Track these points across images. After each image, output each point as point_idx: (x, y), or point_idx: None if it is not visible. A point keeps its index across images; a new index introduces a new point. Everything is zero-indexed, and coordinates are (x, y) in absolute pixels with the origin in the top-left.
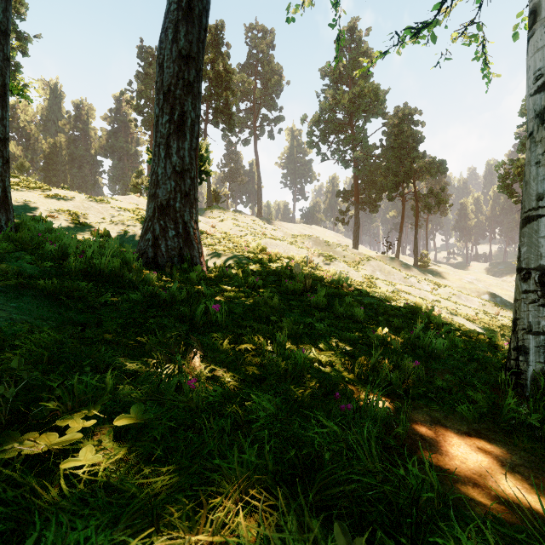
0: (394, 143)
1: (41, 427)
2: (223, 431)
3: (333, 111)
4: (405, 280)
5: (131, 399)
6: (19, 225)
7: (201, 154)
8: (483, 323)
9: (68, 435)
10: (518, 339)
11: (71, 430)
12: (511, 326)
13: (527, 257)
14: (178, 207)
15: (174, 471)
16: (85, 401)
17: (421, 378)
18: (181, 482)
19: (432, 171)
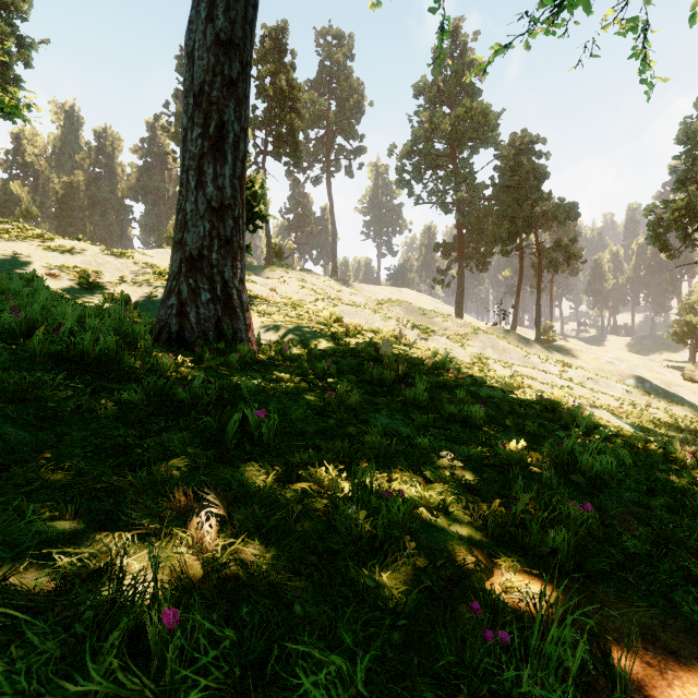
0: (510, 181)
1: None
2: None
3: (430, 139)
4: (525, 360)
5: None
6: None
7: (254, 191)
8: (631, 417)
9: None
10: None
11: None
12: (668, 421)
13: None
14: (215, 259)
15: None
16: None
17: (596, 533)
18: None
19: (559, 217)
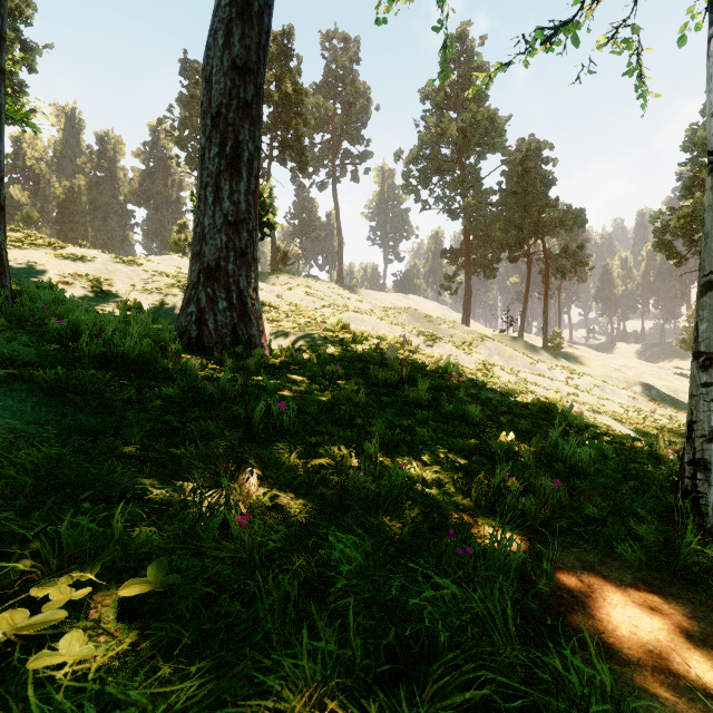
0: (517, 187)
1: (10, 596)
2: (287, 598)
3: (436, 144)
4: (532, 367)
5: (151, 549)
6: (18, 294)
7: (263, 200)
8: (635, 423)
9: (47, 613)
10: (695, 449)
11: (53, 605)
12: (672, 428)
13: (708, 337)
14: (231, 270)
15: (209, 670)
16: (80, 555)
17: (564, 504)
18: (220, 690)
19: (566, 224)
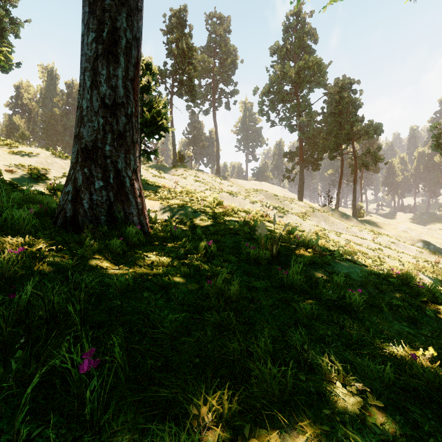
0: (335, 109)
1: None
2: None
3: (281, 83)
4: (348, 230)
5: None
6: None
7: (159, 110)
8: (428, 272)
9: None
10: None
11: None
12: None
13: None
14: (108, 150)
15: None
16: None
17: None
18: None
19: (370, 133)
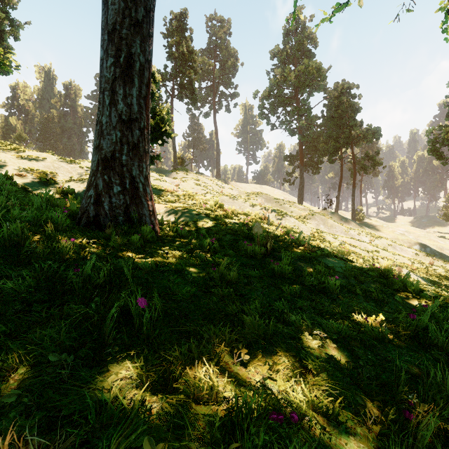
0: (334, 113)
1: None
2: None
3: (281, 87)
4: (346, 232)
5: None
6: None
7: (162, 116)
8: (421, 272)
9: None
10: None
11: None
12: (446, 275)
13: None
14: (124, 160)
15: None
16: None
17: None
18: None
19: (368, 137)
